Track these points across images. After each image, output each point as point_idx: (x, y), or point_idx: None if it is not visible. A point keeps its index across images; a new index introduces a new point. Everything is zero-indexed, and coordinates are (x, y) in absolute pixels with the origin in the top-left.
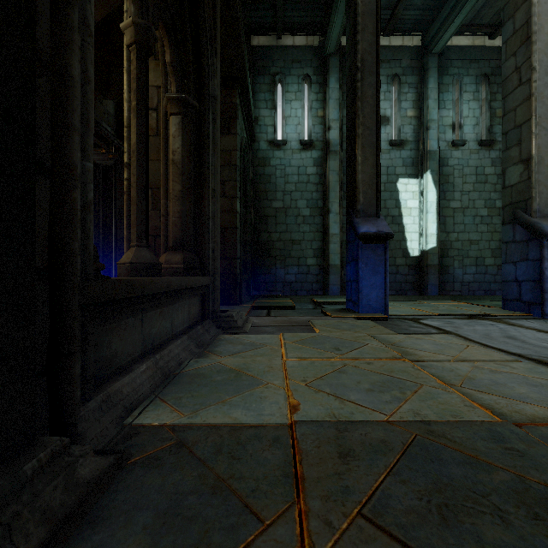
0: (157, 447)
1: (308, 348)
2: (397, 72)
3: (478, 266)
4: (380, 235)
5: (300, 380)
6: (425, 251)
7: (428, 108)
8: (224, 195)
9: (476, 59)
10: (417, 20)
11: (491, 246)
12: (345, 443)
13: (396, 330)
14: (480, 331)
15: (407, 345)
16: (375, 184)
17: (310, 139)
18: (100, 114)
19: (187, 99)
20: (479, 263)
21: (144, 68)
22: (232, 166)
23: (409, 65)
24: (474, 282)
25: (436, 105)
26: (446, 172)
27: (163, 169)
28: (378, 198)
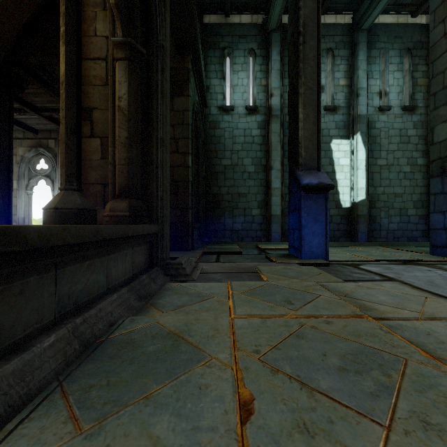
0: None
1: (258, 301)
2: (331, 46)
3: (401, 216)
4: (322, 186)
5: (251, 351)
6: (355, 203)
7: (358, 77)
8: (178, 151)
9: (400, 35)
10: (349, 0)
11: (413, 198)
12: None
13: (340, 277)
14: (422, 278)
15: (361, 296)
16: (316, 139)
17: (254, 105)
18: None
19: (134, 44)
20: (402, 213)
21: None
22: (185, 125)
23: (341, 40)
24: (398, 230)
25: (365, 75)
26: (374, 134)
27: (110, 116)
28: (318, 152)
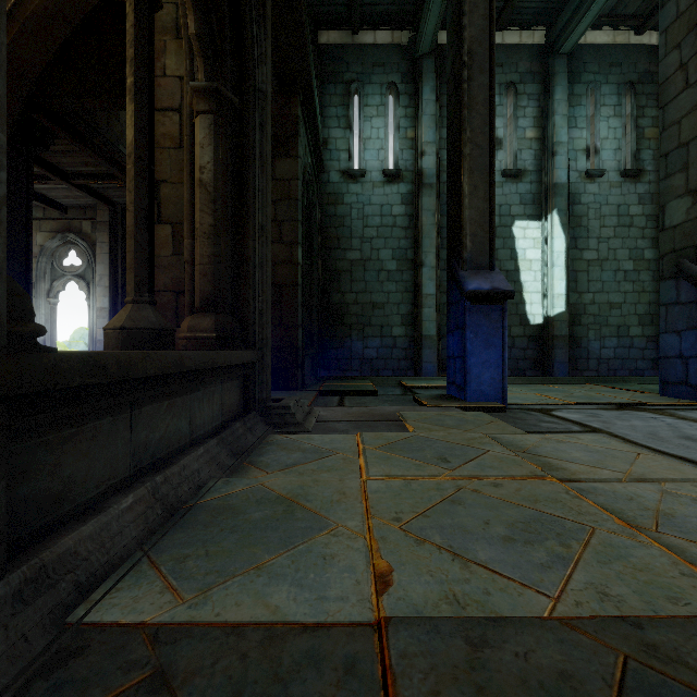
0: (112, 689)
1: (400, 459)
2: (513, 79)
3: (620, 338)
4: (496, 294)
5: (390, 518)
6: (550, 317)
7: (554, 126)
8: (281, 240)
9: (618, 62)
10: (540, 10)
11: (638, 310)
12: (489, 681)
13: (521, 427)
14: (642, 429)
15: (546, 452)
16: (488, 224)
17: (397, 169)
18: (116, 134)
19: (222, 91)
20: (621, 333)
21: (146, 25)
22: (291, 201)
23: (529, 70)
24: (616, 358)
25: (565, 123)
26: (578, 212)
27: (187, 194)
28: (491, 242)
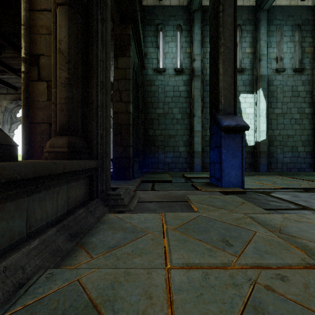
0: None
1: (194, 241)
2: (239, 23)
3: (293, 152)
4: (239, 128)
5: None
6: (258, 142)
7: (260, 46)
8: (121, 101)
9: (292, 14)
10: None
11: (302, 138)
12: None
13: (259, 205)
14: None
15: (296, 233)
16: (233, 90)
17: (181, 68)
18: None
19: None
20: (293, 150)
21: None
22: (127, 80)
23: (247, 18)
24: (291, 162)
25: (265, 44)
26: (272, 89)
27: (53, 60)
28: (235, 100)
